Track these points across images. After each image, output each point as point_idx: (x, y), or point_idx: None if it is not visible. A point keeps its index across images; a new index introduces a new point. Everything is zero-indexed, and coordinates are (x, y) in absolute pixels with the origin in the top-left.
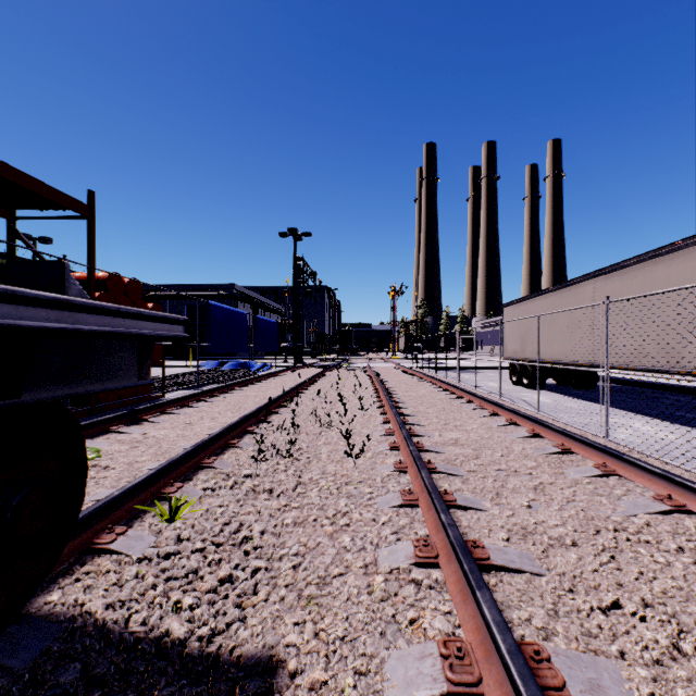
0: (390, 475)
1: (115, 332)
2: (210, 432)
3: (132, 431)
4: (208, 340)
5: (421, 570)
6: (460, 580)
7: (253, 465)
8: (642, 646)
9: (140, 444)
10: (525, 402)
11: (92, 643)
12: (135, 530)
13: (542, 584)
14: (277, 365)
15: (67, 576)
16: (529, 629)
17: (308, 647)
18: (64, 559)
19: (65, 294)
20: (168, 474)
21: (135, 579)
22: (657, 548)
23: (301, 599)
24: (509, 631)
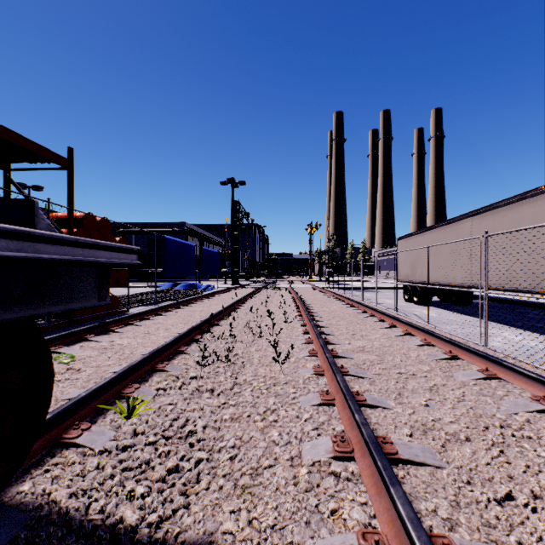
0: (310, 378)
1: (74, 260)
2: (164, 340)
3: (101, 339)
4: (164, 267)
5: (339, 463)
6: (374, 474)
7: (198, 369)
8: (537, 537)
9: (107, 350)
10: (416, 316)
11: (55, 530)
12: (98, 425)
13: (443, 476)
14: (219, 286)
15: (38, 468)
16: (435, 519)
17: (242, 535)
18: (36, 452)
19: (34, 227)
20: (127, 377)
21: (96, 470)
22: (538, 443)
23: (237, 488)
24: (422, 528)
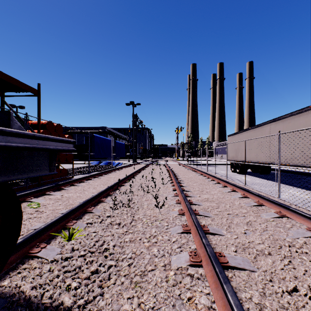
0: (177, 216)
1: (32, 147)
2: (92, 194)
3: (56, 194)
4: (93, 152)
5: (193, 268)
6: (214, 275)
7: (111, 211)
8: None
9: (59, 200)
10: (238, 180)
11: (21, 310)
12: (51, 245)
13: (255, 277)
14: (125, 163)
15: (14, 271)
16: (251, 304)
17: None
18: (13, 262)
19: (10, 128)
20: (69, 216)
21: (48, 272)
22: None
23: (132, 283)
24: (243, 310)
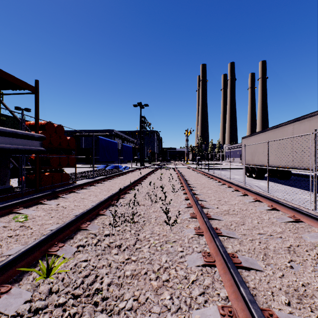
0: (193, 237)
1: None
2: (92, 204)
3: (51, 203)
4: (98, 155)
5: None
6: None
7: (111, 227)
8: None
9: (52, 211)
10: (257, 187)
11: None
12: (20, 285)
13: None
14: (132, 167)
15: None
16: None
17: None
18: None
19: None
20: (56, 237)
21: None
22: None
23: None
24: None
